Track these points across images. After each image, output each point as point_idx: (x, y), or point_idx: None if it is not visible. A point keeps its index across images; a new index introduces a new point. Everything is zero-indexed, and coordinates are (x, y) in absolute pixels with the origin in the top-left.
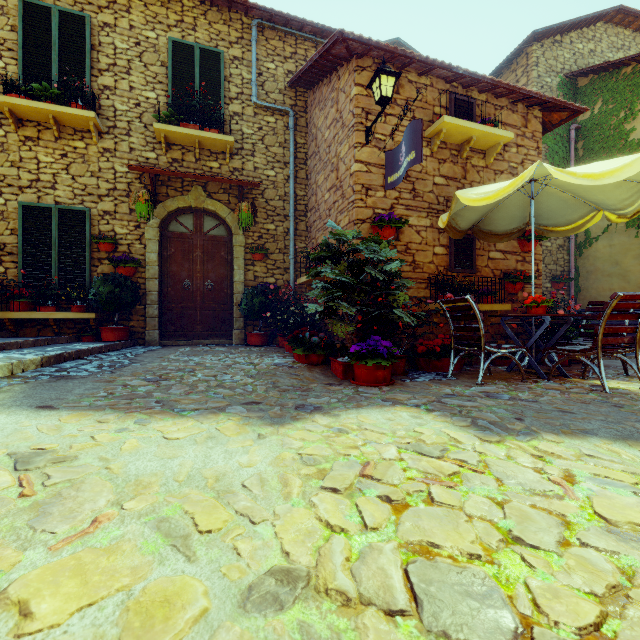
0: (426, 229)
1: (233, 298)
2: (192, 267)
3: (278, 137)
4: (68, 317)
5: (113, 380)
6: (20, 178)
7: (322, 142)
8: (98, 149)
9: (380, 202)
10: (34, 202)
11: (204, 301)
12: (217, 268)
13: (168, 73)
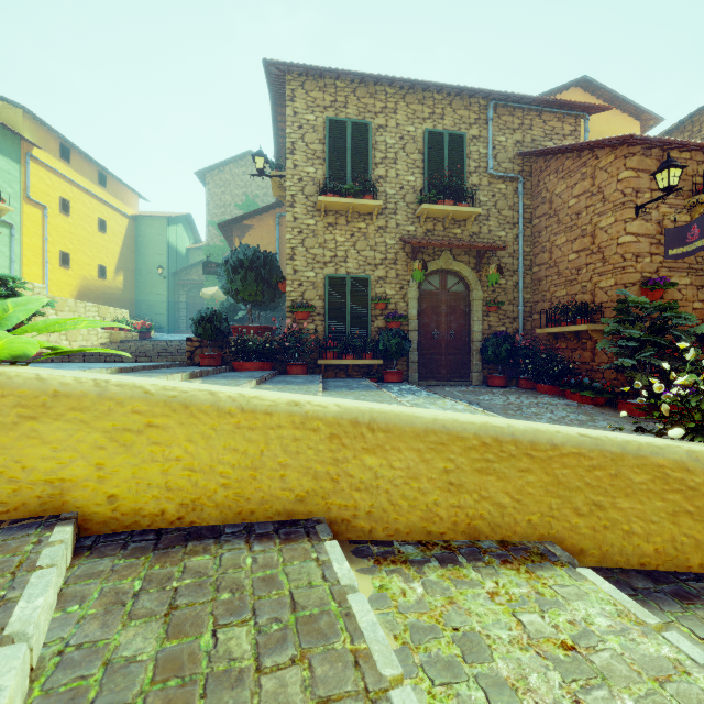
0: (686, 287)
1: (470, 345)
2: (438, 319)
3: (508, 201)
4: (365, 363)
5: (511, 414)
6: (324, 256)
7: (563, 208)
8: (374, 227)
9: (647, 267)
10: (333, 273)
11: (447, 348)
12: (457, 319)
13: (425, 159)
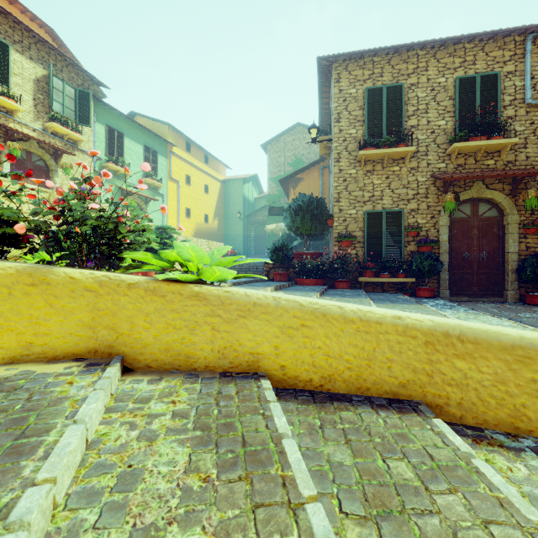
0: None
1: (504, 265)
2: (469, 243)
3: None
4: (399, 281)
5: None
6: (363, 196)
7: None
8: (407, 169)
9: None
10: (371, 210)
11: (479, 268)
12: (490, 242)
13: (455, 103)
